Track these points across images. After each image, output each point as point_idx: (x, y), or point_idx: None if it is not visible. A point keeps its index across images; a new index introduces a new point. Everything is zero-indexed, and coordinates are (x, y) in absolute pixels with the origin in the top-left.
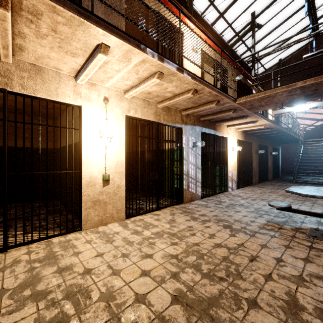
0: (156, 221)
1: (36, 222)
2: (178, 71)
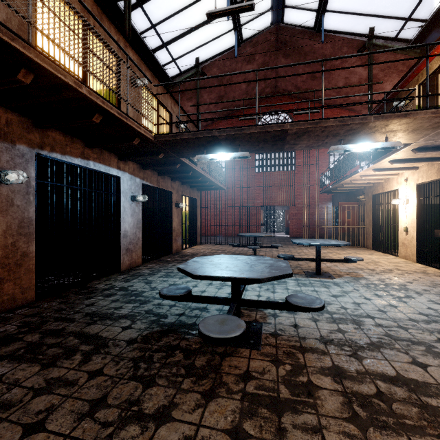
0: (403, 265)
1: None
2: (367, 168)
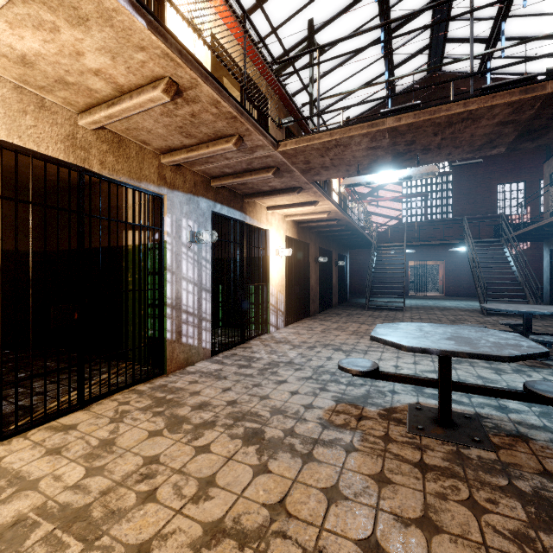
0: (45, 458)
1: None
2: None
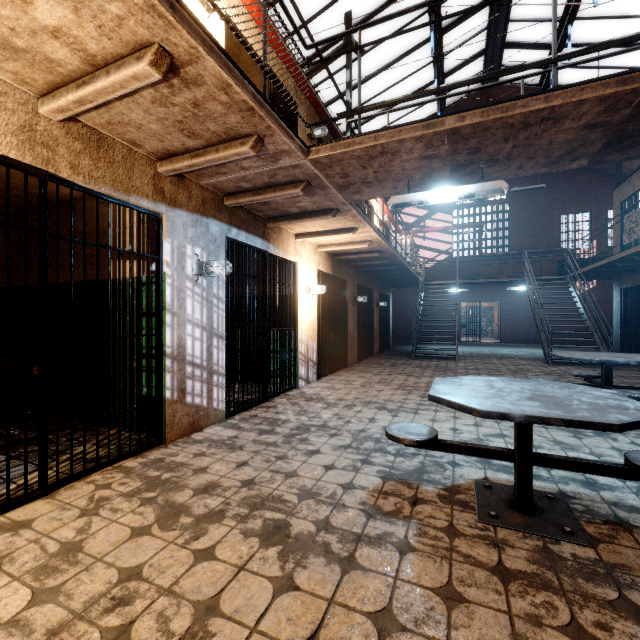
0: None
1: None
2: None
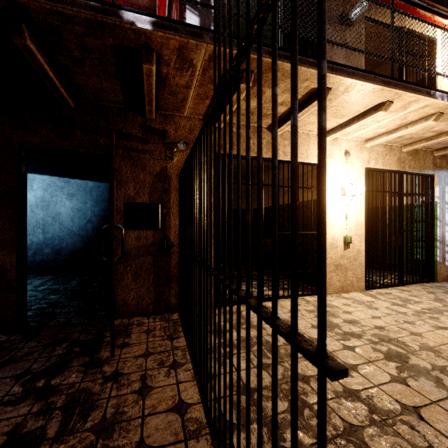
0: (412, 297)
1: (265, 281)
2: None
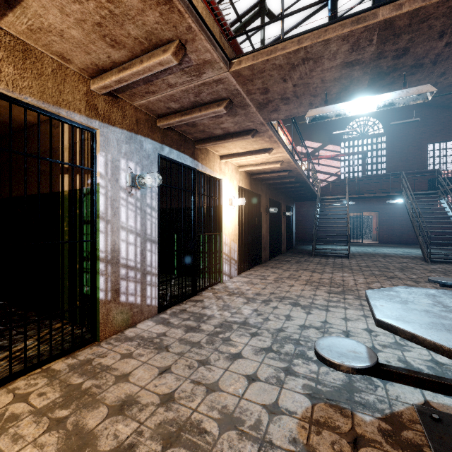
0: None
1: None
2: None
